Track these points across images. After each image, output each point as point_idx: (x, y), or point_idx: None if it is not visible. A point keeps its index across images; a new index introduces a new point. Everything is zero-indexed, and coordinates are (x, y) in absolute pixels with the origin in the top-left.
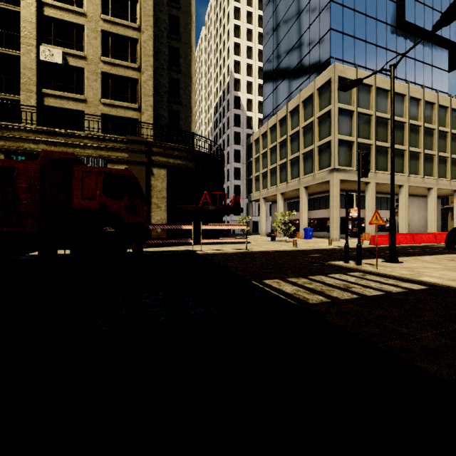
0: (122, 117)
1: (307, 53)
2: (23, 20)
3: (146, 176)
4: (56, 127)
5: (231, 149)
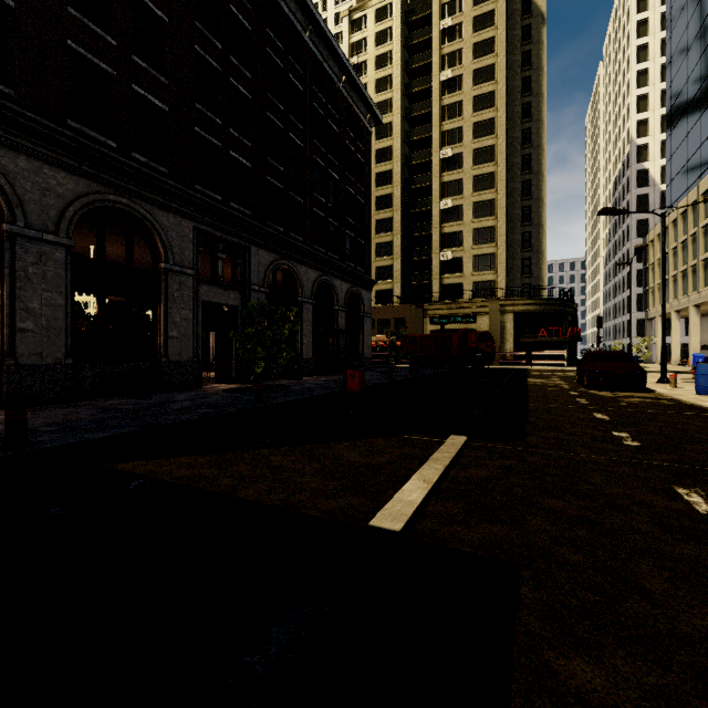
0: (485, 281)
1: (705, 139)
2: (433, 242)
3: (499, 321)
4: (451, 301)
5: (631, 245)
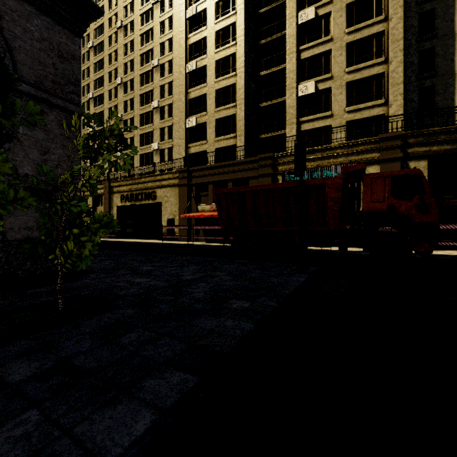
0: (366, 117)
1: None
2: (287, 72)
3: None
4: (315, 145)
5: None
